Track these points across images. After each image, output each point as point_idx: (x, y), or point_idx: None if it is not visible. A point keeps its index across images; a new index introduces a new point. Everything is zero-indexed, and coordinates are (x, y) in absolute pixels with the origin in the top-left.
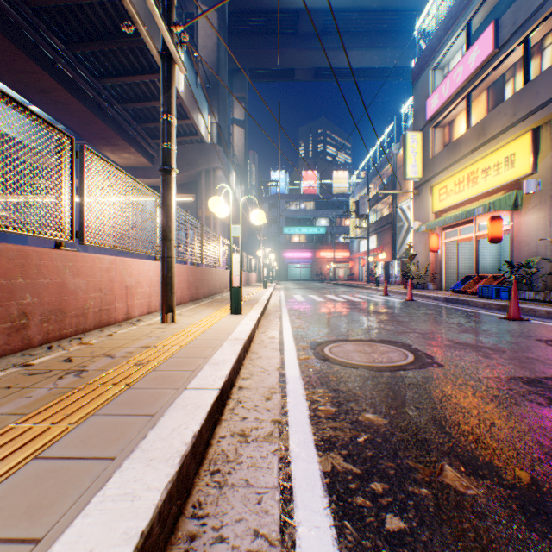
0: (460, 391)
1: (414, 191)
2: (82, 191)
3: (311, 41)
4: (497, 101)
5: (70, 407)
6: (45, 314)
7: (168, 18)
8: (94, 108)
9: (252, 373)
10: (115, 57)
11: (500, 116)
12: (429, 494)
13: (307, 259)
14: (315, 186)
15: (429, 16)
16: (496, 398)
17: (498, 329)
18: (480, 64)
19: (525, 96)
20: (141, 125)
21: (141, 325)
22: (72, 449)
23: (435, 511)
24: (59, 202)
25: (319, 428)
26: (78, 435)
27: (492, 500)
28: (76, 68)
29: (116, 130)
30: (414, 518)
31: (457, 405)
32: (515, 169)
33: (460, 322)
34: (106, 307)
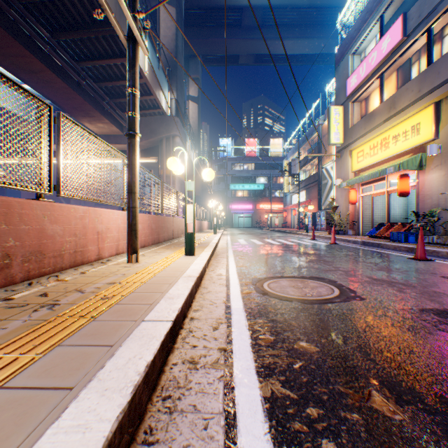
0: (380, 321)
1: (336, 154)
2: (59, 151)
3: (252, 33)
4: (405, 80)
5: (39, 338)
6: (26, 255)
7: (133, 7)
8: (74, 86)
9: (202, 306)
10: (91, 44)
11: (408, 92)
12: (360, 419)
13: (249, 210)
14: (255, 151)
15: (349, 12)
16: (412, 328)
17: (408, 267)
18: (391, 49)
19: (429, 75)
20: (113, 100)
21: (109, 264)
22: (34, 379)
23: (366, 436)
24: (39, 160)
25: (260, 355)
26: (42, 365)
27: (418, 425)
28: (59, 53)
29: (93, 104)
30: (348, 444)
31: (379, 334)
32: (420, 136)
33: (376, 261)
34: (80, 249)
